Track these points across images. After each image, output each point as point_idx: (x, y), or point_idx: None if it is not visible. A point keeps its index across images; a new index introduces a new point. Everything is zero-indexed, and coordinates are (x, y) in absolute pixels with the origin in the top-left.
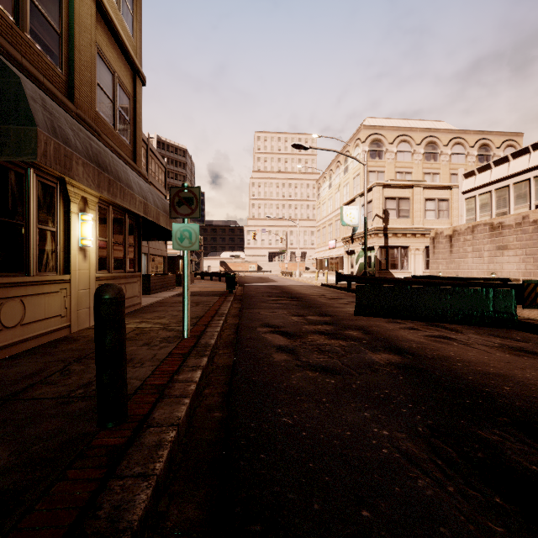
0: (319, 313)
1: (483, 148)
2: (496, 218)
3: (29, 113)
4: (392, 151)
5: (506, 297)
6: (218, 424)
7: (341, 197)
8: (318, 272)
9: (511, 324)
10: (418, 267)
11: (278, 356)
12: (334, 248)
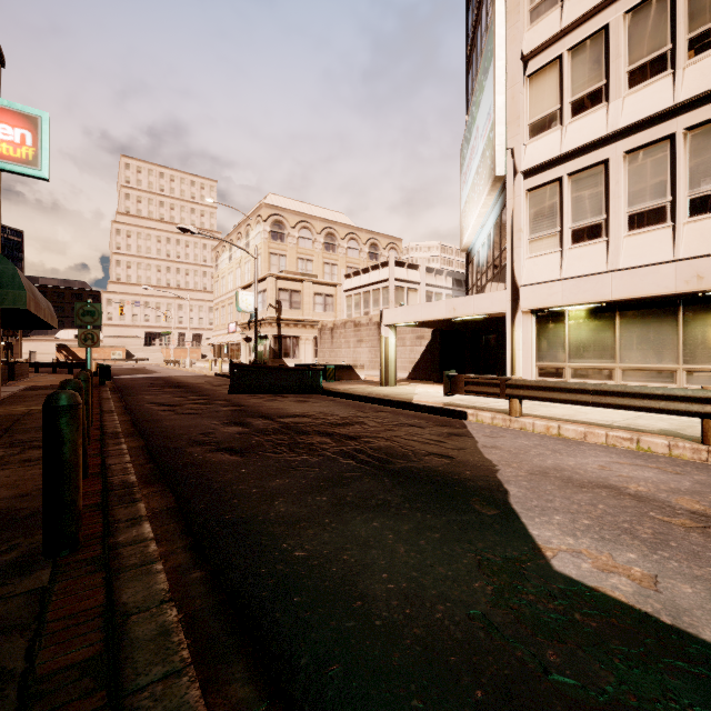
0: (200, 395)
1: (373, 247)
2: (357, 318)
3: (22, 284)
4: (295, 236)
5: (318, 376)
6: (135, 430)
7: (243, 274)
8: (215, 361)
9: (318, 391)
10: (308, 356)
11: (164, 413)
12: (235, 332)
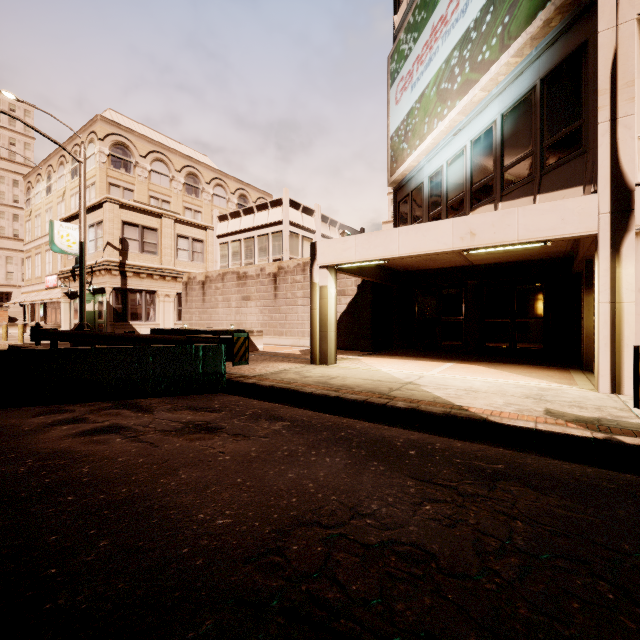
0: None
1: (243, 198)
2: (242, 268)
3: None
4: (146, 168)
5: (216, 354)
6: None
7: (68, 211)
8: (25, 326)
9: (219, 386)
10: (168, 318)
11: None
12: (56, 288)
